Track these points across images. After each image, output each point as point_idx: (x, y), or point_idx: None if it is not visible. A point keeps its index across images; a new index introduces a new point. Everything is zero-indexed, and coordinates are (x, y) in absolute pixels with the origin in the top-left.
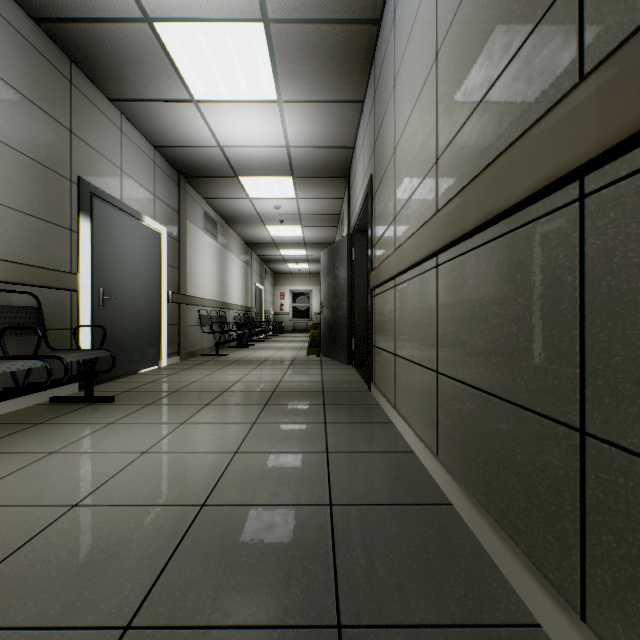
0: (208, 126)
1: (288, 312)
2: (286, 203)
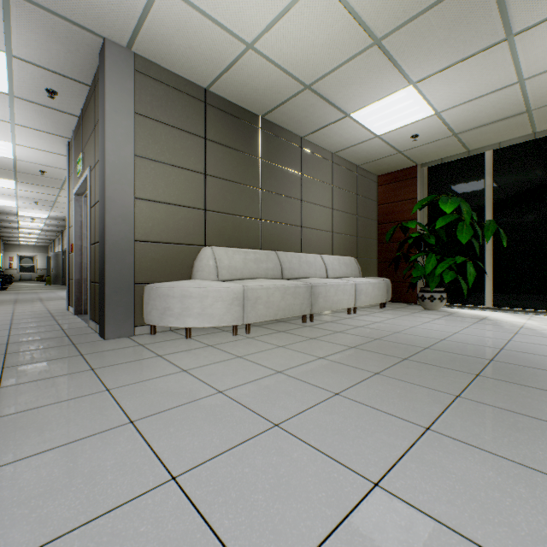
0: (19, 225)
1: (17, 268)
2: (35, 232)
